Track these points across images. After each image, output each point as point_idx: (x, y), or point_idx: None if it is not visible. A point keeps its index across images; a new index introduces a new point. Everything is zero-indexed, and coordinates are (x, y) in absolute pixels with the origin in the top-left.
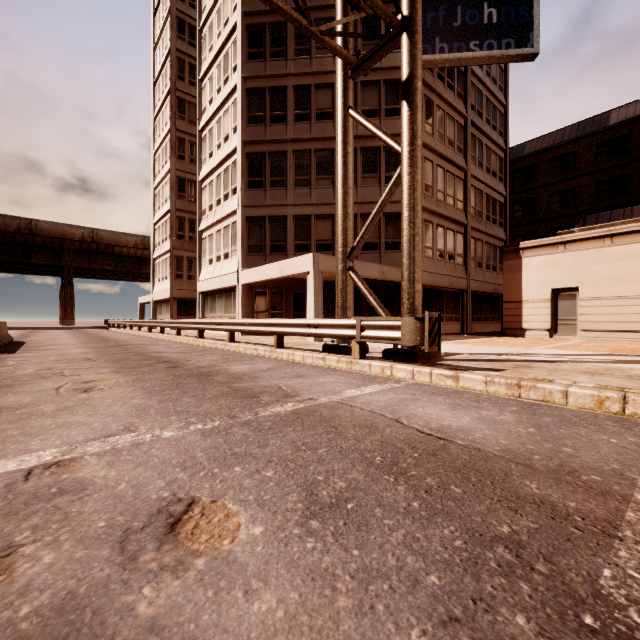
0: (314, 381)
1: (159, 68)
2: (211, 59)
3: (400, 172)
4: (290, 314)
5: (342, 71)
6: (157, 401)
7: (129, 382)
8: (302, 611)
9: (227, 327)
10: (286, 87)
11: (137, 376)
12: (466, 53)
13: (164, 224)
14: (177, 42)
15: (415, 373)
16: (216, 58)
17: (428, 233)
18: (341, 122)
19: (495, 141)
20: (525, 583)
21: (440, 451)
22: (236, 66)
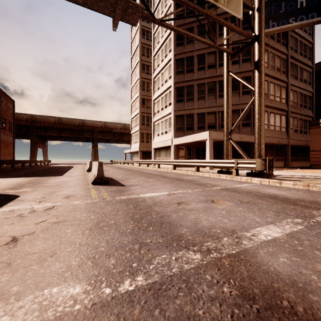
0: (221, 182)
1: (133, 51)
2: (159, 47)
3: (254, 99)
4: (194, 157)
5: (226, 57)
6: (175, 185)
7: (157, 180)
8: (248, 210)
9: (172, 163)
10: (193, 56)
11: (156, 179)
12: (287, 25)
13: (136, 119)
14: (142, 39)
15: (262, 181)
16: (161, 46)
17: (265, 117)
18: (226, 78)
19: (305, 63)
20: (294, 211)
21: (274, 197)
22: (171, 50)
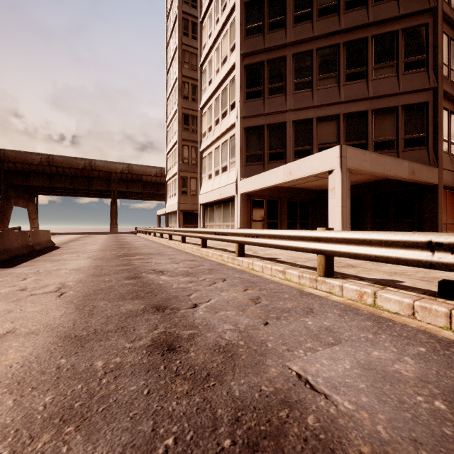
0: None
1: (170, 33)
2: None
3: None
4: (284, 222)
5: None
6: None
7: None
8: None
9: (235, 238)
10: None
11: None
12: None
13: (173, 153)
14: (183, 6)
15: None
16: None
17: (453, 127)
18: None
19: None
20: None
21: None
22: None
